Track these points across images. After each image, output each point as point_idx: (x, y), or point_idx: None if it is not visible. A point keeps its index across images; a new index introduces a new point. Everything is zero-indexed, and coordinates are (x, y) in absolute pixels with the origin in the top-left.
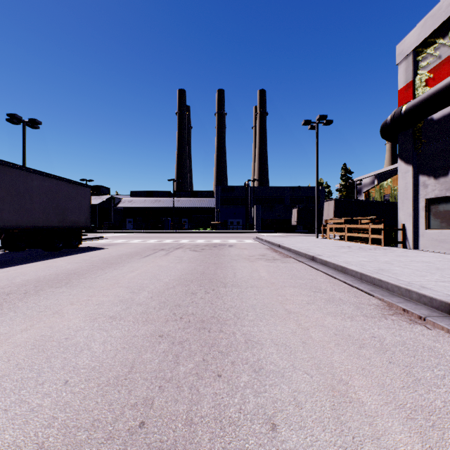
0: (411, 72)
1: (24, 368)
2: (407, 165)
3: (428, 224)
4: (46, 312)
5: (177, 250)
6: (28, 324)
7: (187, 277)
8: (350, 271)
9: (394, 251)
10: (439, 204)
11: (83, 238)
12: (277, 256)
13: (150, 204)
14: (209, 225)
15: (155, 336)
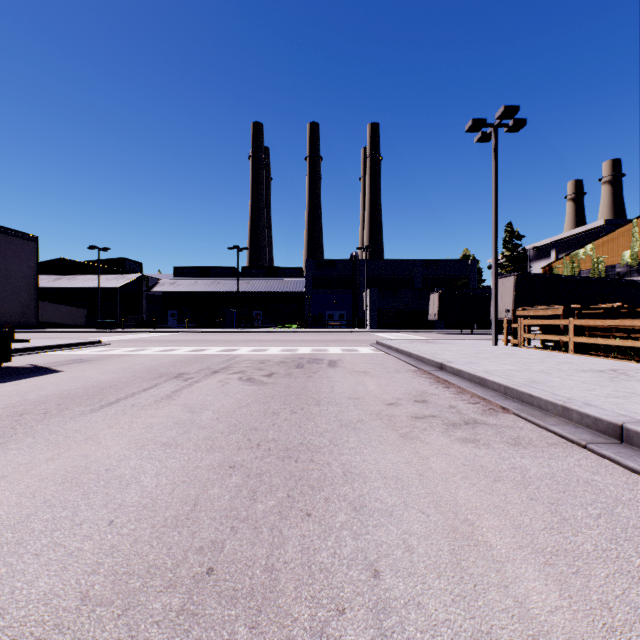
0: None
1: None
2: None
3: None
4: None
5: (209, 379)
6: None
7: None
8: None
9: None
10: None
11: (52, 344)
12: (465, 407)
13: (204, 287)
14: (295, 320)
15: None
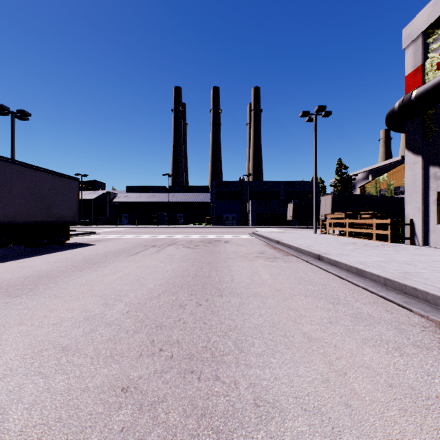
0: (421, 56)
1: None
2: (416, 156)
3: None
4: None
5: (169, 247)
6: None
7: (176, 281)
8: (369, 275)
9: (405, 248)
10: None
11: (73, 233)
12: (277, 254)
13: (146, 199)
14: (204, 220)
15: (116, 390)
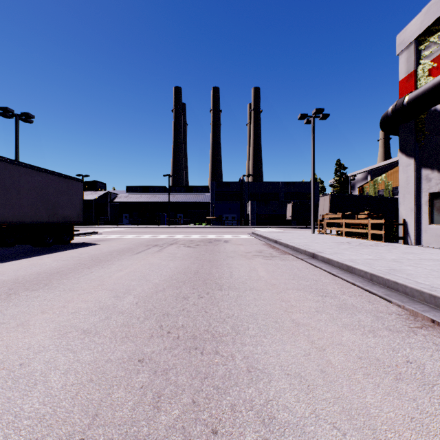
0: (413, 62)
1: None
2: (409, 158)
3: (431, 219)
4: (9, 324)
5: (171, 246)
6: None
7: (179, 277)
8: (358, 271)
9: (397, 247)
10: None
11: (76, 233)
12: (275, 253)
13: (146, 199)
14: (204, 220)
15: (134, 361)
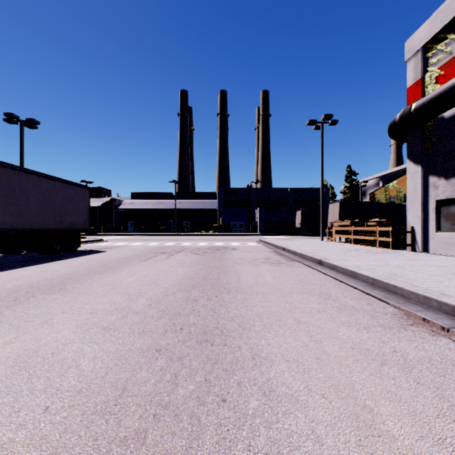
0: (421, 69)
1: (0, 390)
2: (416, 165)
3: (438, 226)
4: (34, 322)
5: (178, 253)
6: (13, 336)
7: (188, 282)
8: (361, 276)
9: (403, 254)
10: (450, 205)
11: (82, 240)
12: (282, 260)
13: (152, 206)
14: (211, 227)
15: (152, 350)
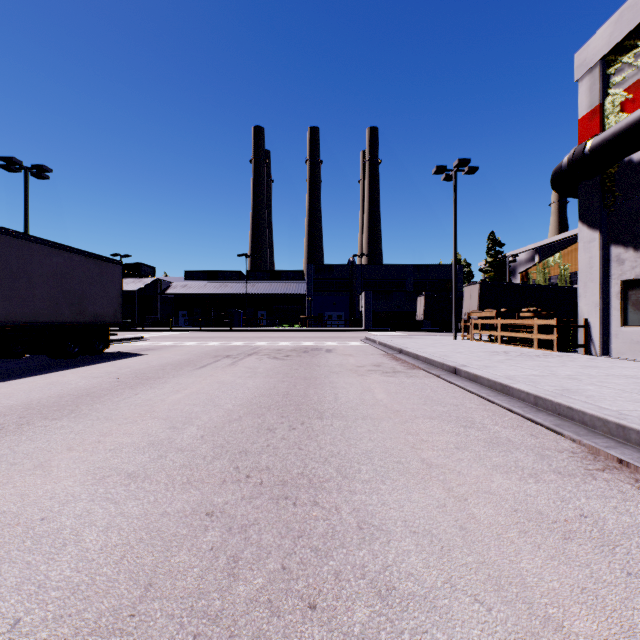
0: (599, 92)
1: None
2: (592, 231)
3: (625, 319)
4: (23, 465)
5: (249, 357)
6: None
7: (262, 401)
8: (517, 392)
9: (575, 359)
10: None
11: (112, 338)
12: (399, 367)
13: (213, 290)
14: (297, 320)
15: (200, 514)
